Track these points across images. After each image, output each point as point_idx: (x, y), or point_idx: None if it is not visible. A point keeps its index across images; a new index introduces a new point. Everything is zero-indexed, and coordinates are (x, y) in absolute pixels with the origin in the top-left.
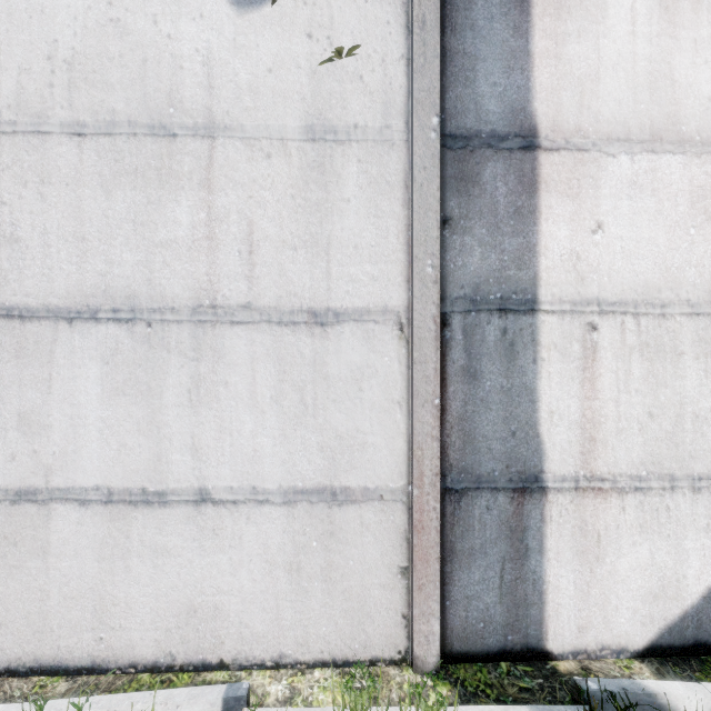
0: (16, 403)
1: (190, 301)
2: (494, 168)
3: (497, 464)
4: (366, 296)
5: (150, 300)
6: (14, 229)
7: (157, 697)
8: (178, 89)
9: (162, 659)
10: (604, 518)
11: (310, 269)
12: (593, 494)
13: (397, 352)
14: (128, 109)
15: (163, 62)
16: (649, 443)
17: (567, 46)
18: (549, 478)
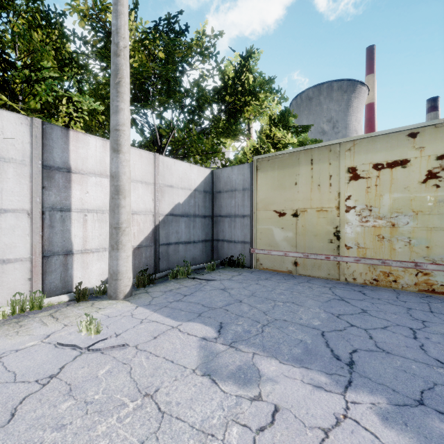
0: None
1: None
2: (59, 175)
3: (60, 249)
4: (16, 205)
5: None
6: None
7: None
8: None
9: None
10: (89, 259)
11: None
12: (86, 253)
13: (27, 221)
14: None
15: None
16: (100, 241)
17: (79, 149)
18: (74, 251)
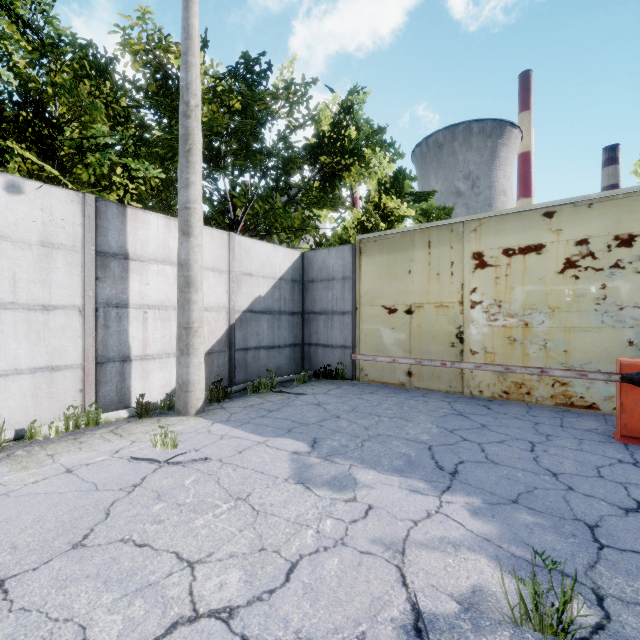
0: None
1: None
2: (115, 263)
3: (116, 354)
4: (66, 301)
5: None
6: None
7: None
8: None
9: None
10: (150, 366)
11: (43, 291)
12: (147, 360)
13: (79, 320)
14: None
15: None
16: (163, 345)
17: (138, 231)
18: (133, 356)
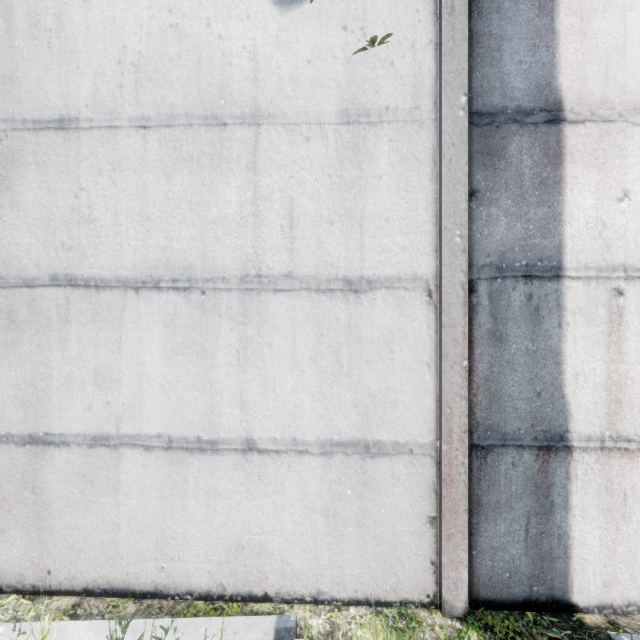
0: (92, 361)
1: (238, 271)
2: (520, 142)
3: (522, 423)
4: (396, 264)
5: (204, 271)
6: (91, 211)
7: (217, 623)
8: (228, 83)
9: (214, 589)
10: (631, 478)
11: (345, 241)
12: (619, 455)
13: (425, 317)
14: (185, 103)
15: (215, 60)
16: None
17: (592, 21)
18: (574, 437)
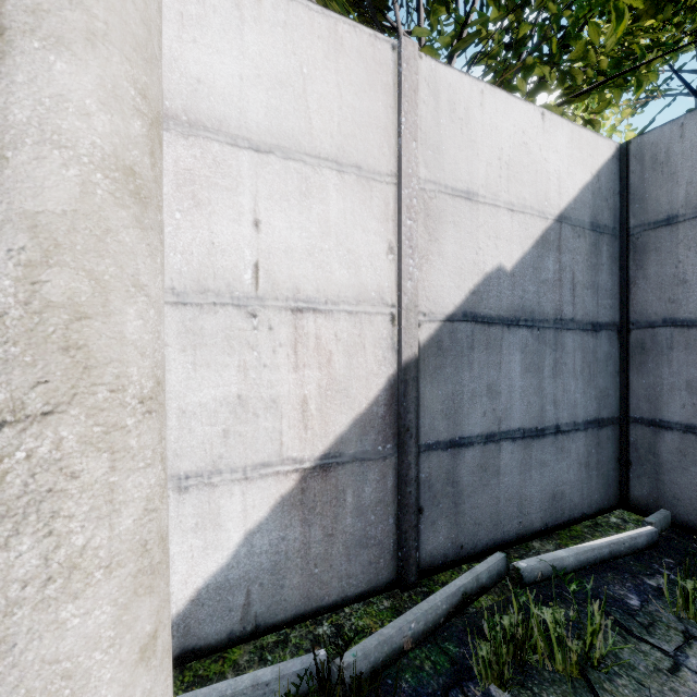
0: None
1: None
2: None
3: None
4: None
5: None
6: None
7: None
8: None
9: None
10: None
11: None
12: None
13: None
14: None
15: None
16: None
17: None
18: None
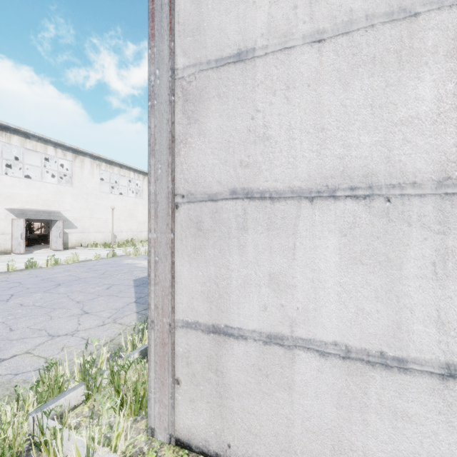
0: (267, 266)
1: (434, 174)
2: None
3: None
4: None
5: (388, 176)
6: (266, 129)
7: None
8: None
9: None
10: None
11: None
12: None
13: None
14: (365, 5)
15: None
16: None
17: None
18: None
